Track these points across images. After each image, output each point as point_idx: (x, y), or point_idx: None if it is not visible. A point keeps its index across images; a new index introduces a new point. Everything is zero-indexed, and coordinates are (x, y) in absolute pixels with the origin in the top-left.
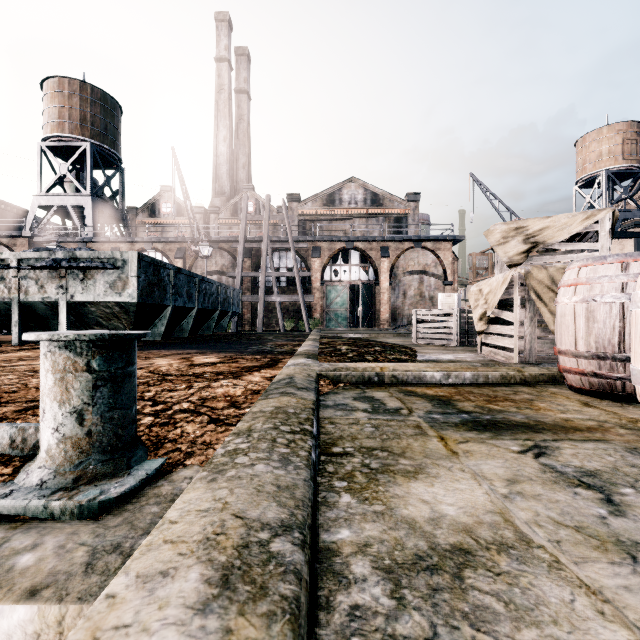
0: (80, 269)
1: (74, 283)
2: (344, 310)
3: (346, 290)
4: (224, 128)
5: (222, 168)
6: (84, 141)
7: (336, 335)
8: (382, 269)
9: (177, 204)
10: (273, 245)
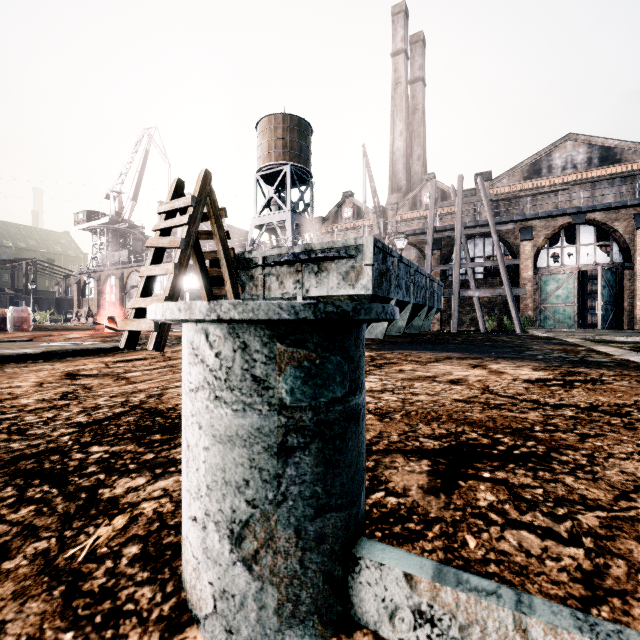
0: (314, 262)
1: (309, 277)
2: (568, 305)
3: (572, 279)
4: (400, 122)
5: (398, 164)
6: (285, 165)
7: (592, 338)
8: (638, 245)
9: (357, 207)
10: (468, 232)
